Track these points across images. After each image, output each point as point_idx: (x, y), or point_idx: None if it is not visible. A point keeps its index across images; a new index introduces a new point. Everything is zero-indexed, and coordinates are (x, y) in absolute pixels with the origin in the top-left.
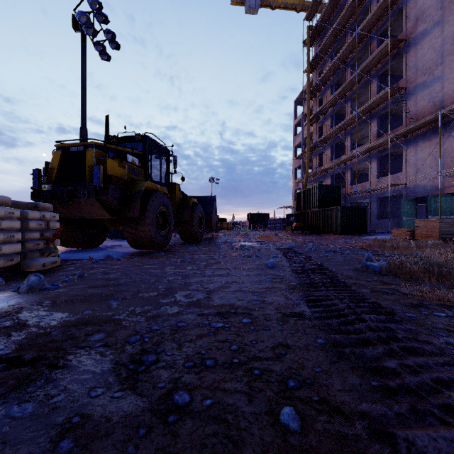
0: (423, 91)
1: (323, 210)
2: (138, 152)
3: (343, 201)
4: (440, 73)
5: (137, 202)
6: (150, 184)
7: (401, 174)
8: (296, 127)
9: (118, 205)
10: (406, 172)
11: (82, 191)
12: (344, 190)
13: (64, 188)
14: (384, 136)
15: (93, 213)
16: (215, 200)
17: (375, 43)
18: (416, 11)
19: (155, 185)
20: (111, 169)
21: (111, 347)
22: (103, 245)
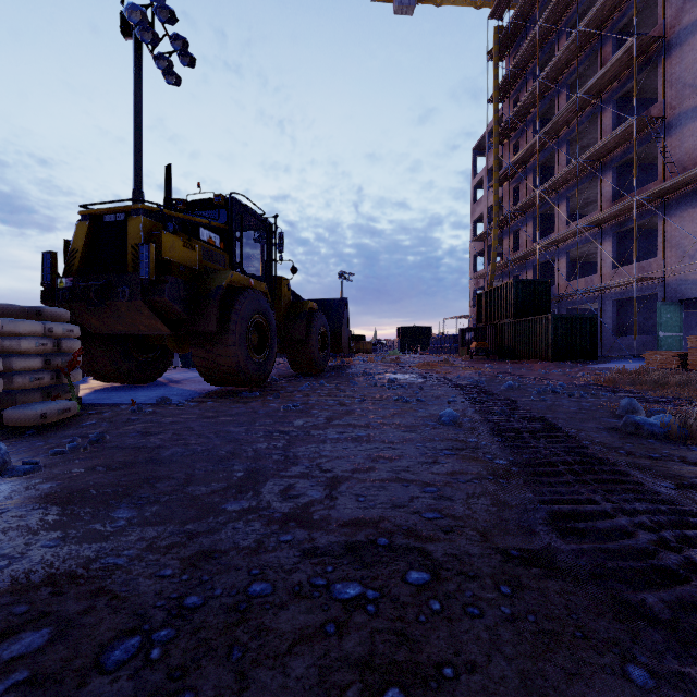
0: (694, 122)
1: (522, 321)
2: (219, 225)
3: (554, 307)
4: None
5: (213, 307)
6: (237, 276)
7: (656, 261)
8: (475, 190)
9: (182, 311)
10: (664, 258)
11: (121, 287)
12: (555, 289)
13: (91, 283)
14: (625, 199)
15: (141, 326)
16: (346, 305)
17: (609, 47)
18: None
19: (246, 278)
20: (169, 251)
21: (41, 691)
22: (166, 378)
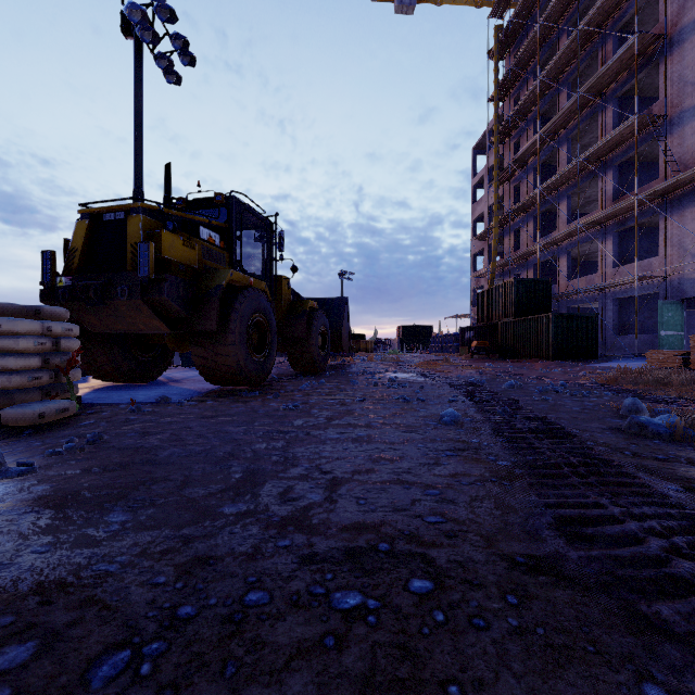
0: None
1: (523, 320)
2: (219, 224)
3: (555, 306)
4: None
5: (213, 305)
6: (237, 275)
7: (657, 260)
8: (475, 189)
9: (181, 310)
10: (666, 256)
11: (120, 286)
12: (556, 288)
13: (90, 282)
14: (626, 198)
15: (140, 325)
16: (347, 304)
17: (610, 45)
18: None
19: (246, 277)
20: (169, 250)
21: None
22: (167, 378)
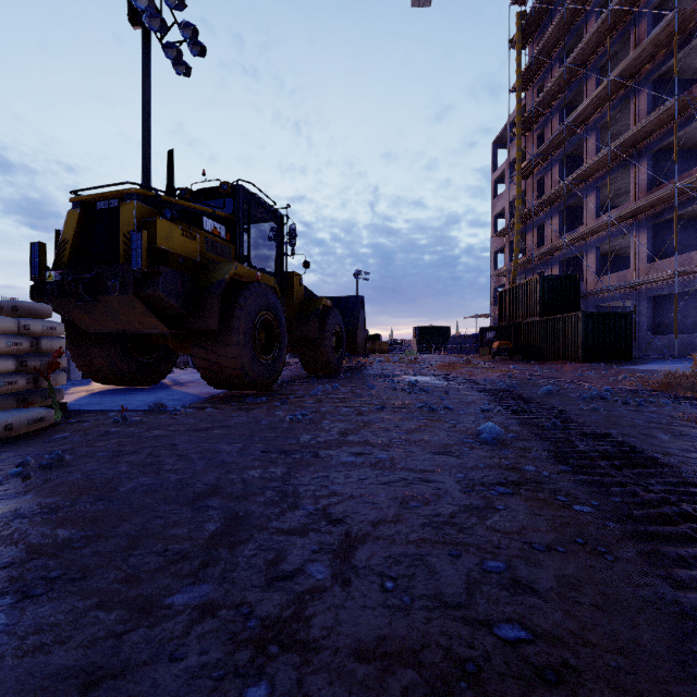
0: None
1: (549, 319)
2: (225, 215)
3: (582, 305)
4: None
5: (215, 302)
6: (242, 268)
7: None
8: (495, 184)
9: (179, 307)
10: None
11: (111, 280)
12: (583, 285)
13: (80, 276)
14: (663, 187)
15: (136, 324)
16: (362, 303)
17: (644, 25)
18: None
19: (252, 271)
20: (165, 240)
21: None
22: (172, 380)
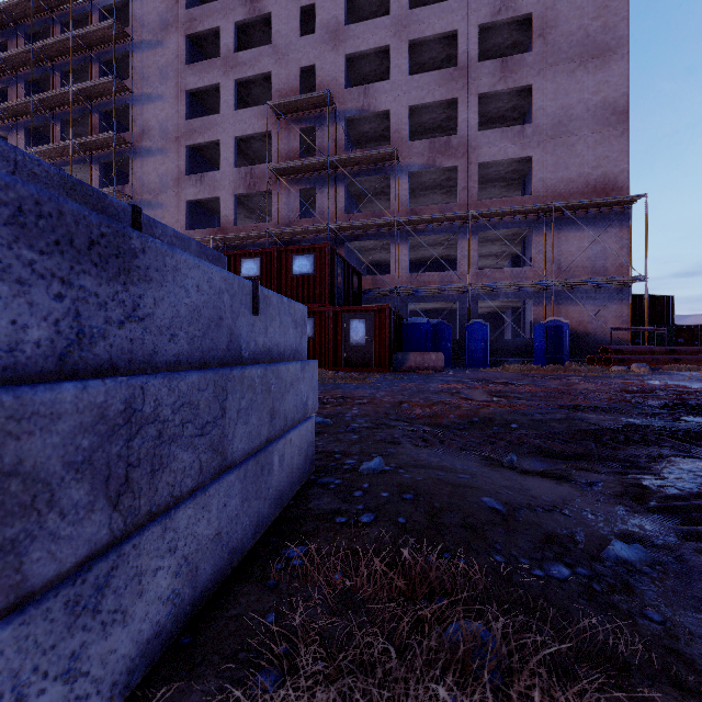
0: (149, 211)
1: None
2: None
3: None
4: (163, 201)
5: None
6: None
7: None
8: None
9: None
10: None
11: None
12: None
13: None
14: None
15: None
16: None
17: (98, 119)
18: (142, 121)
19: None
20: None
21: None
22: None
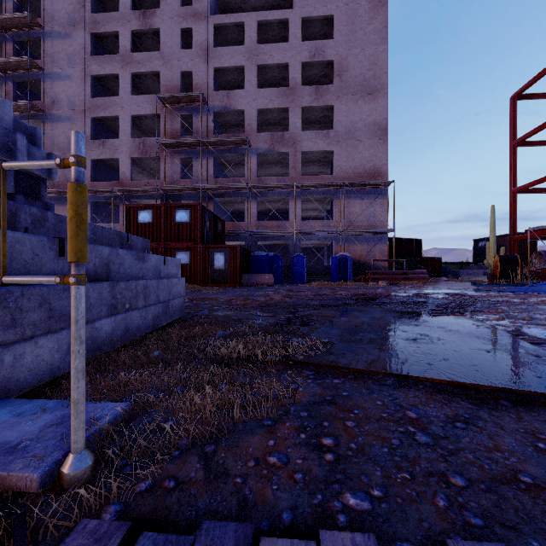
0: None
1: None
2: None
3: None
4: None
5: None
6: None
7: None
8: None
9: None
10: None
11: None
12: None
13: None
14: None
15: None
16: None
17: (12, 87)
18: (53, 94)
19: None
20: None
21: None
22: None
